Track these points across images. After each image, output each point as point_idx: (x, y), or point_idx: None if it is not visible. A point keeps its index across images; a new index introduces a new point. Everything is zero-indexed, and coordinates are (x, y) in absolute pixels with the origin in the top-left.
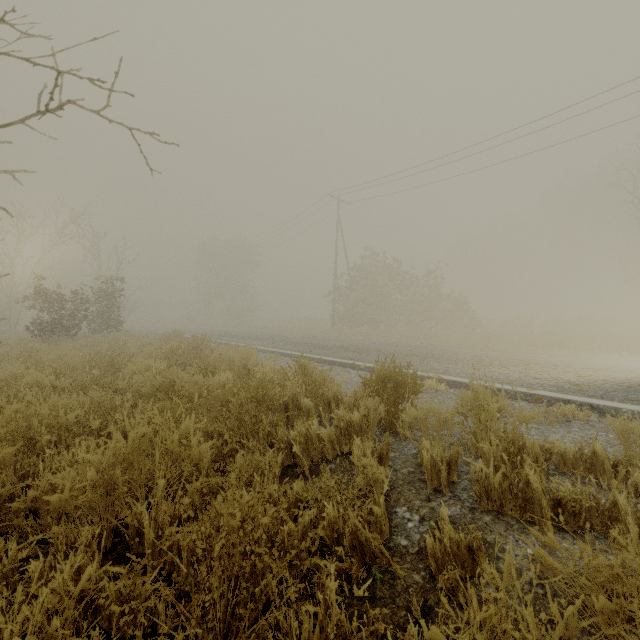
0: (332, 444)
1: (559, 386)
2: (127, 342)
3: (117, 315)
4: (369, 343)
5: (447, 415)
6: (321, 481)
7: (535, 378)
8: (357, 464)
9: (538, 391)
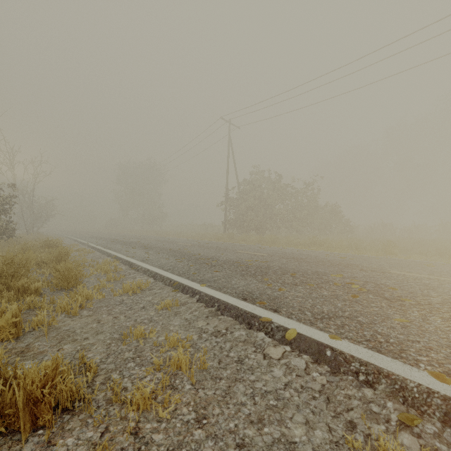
0: None
1: None
2: None
3: (7, 222)
4: (268, 255)
5: None
6: None
7: None
8: None
9: None
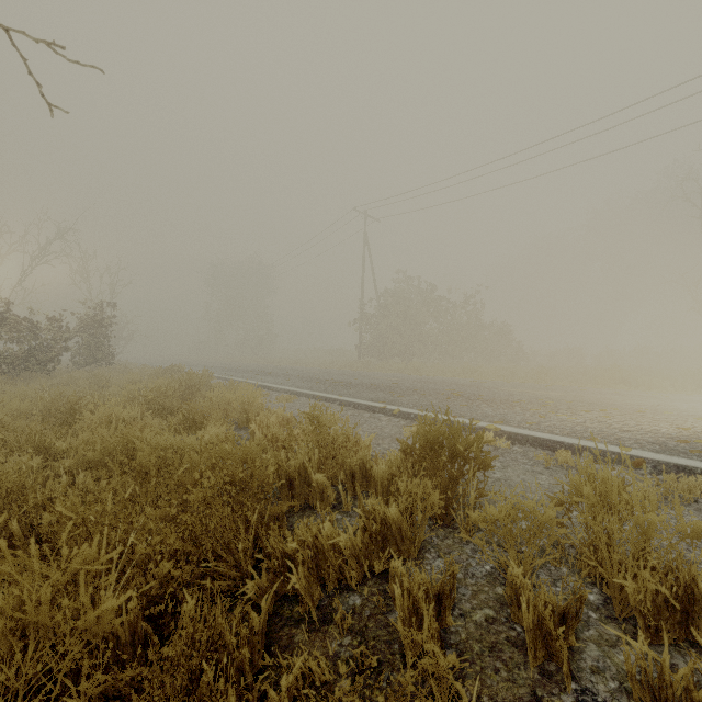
0: (356, 558)
1: (661, 443)
2: (113, 379)
3: (107, 346)
4: (402, 380)
5: (547, 518)
6: (331, 698)
7: (623, 430)
8: (402, 633)
9: (636, 451)
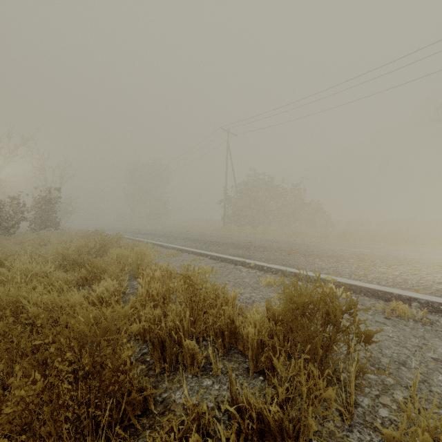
0: None
1: None
2: (53, 239)
3: (54, 217)
4: (254, 240)
5: None
6: None
7: (436, 282)
8: None
9: None
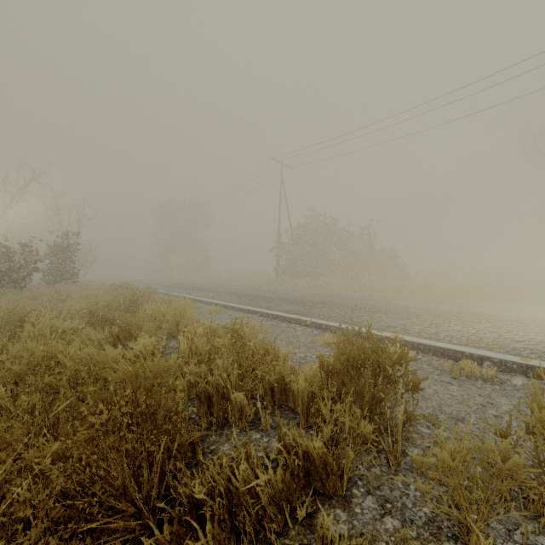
0: (276, 501)
1: None
2: (73, 294)
3: (72, 268)
4: (312, 295)
5: (512, 466)
6: None
7: (515, 340)
8: None
9: (536, 361)
